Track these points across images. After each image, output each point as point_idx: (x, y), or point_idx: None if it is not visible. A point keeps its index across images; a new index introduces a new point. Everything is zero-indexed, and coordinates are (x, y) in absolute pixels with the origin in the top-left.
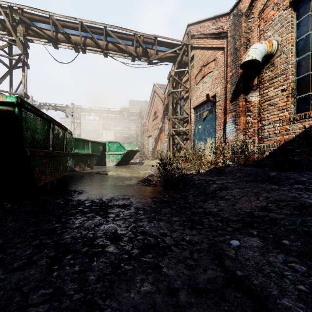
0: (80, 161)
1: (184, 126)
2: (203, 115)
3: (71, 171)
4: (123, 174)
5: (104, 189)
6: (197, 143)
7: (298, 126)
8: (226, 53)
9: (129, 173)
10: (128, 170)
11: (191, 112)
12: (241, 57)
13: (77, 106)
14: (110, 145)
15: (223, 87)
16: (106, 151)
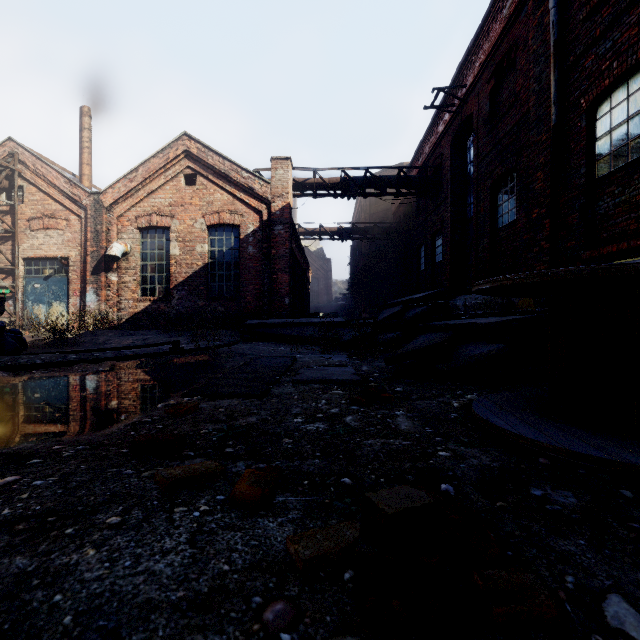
0: None
1: None
2: (44, 272)
3: None
4: None
5: None
6: (32, 305)
7: (143, 305)
8: (85, 225)
9: None
10: None
11: (18, 263)
12: (103, 242)
13: None
14: None
15: (79, 255)
16: None
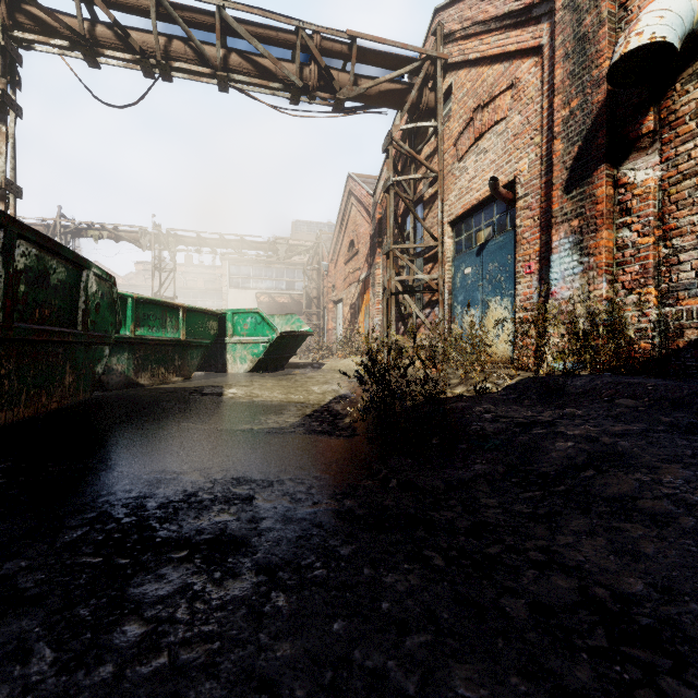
0: (152, 360)
1: (425, 272)
2: (476, 239)
3: (127, 386)
4: (264, 395)
5: (181, 450)
6: (460, 312)
7: None
8: (548, 61)
9: (282, 391)
10: (281, 383)
11: (444, 235)
12: (601, 58)
13: (167, 231)
14: (237, 319)
15: (537, 158)
16: (226, 335)
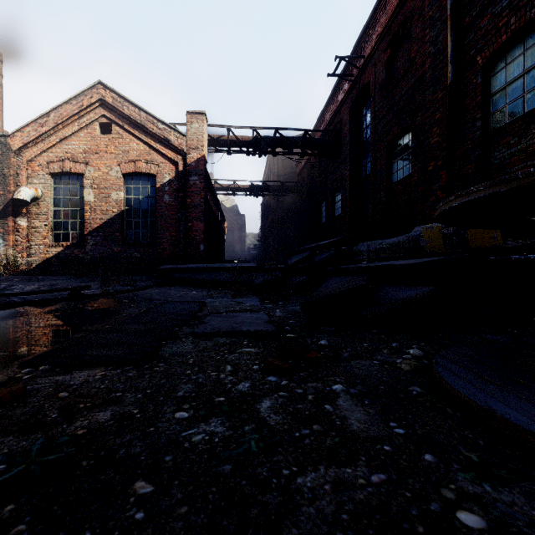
0: None
1: None
2: None
3: None
4: None
5: None
6: None
7: (55, 250)
8: None
9: None
10: None
11: None
12: (11, 186)
13: None
14: None
15: None
16: None
